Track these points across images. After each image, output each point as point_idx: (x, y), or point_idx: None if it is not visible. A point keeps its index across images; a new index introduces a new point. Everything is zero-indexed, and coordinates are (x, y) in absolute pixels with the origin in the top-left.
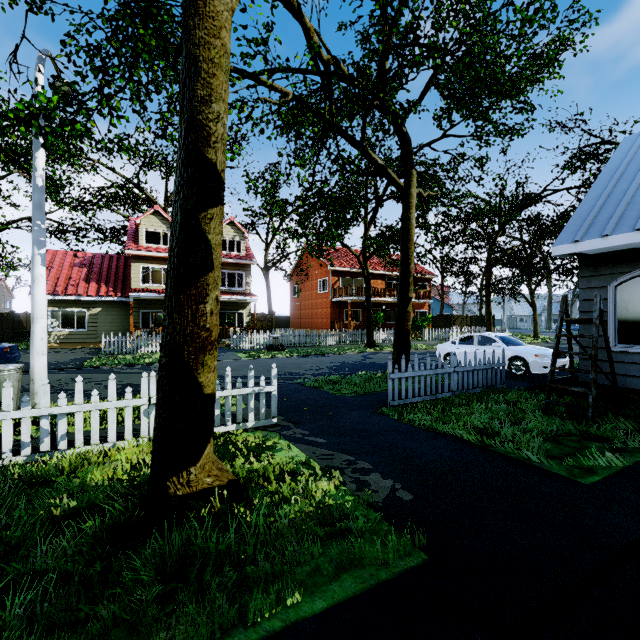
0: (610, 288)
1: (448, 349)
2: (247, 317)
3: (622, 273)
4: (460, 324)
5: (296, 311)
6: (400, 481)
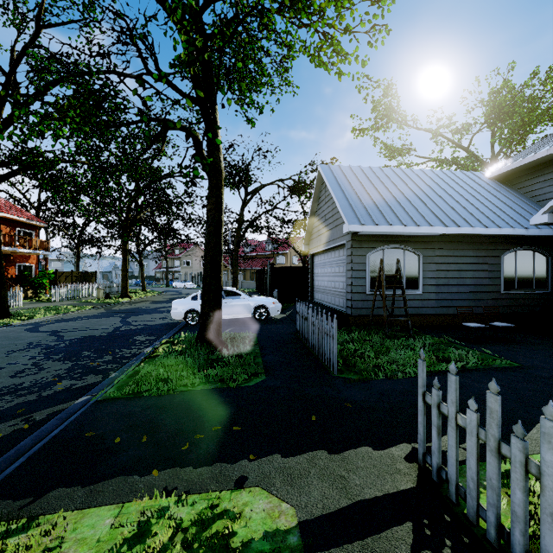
0: (367, 256)
1: (190, 305)
2: None
3: (372, 248)
4: (65, 281)
5: None
6: None
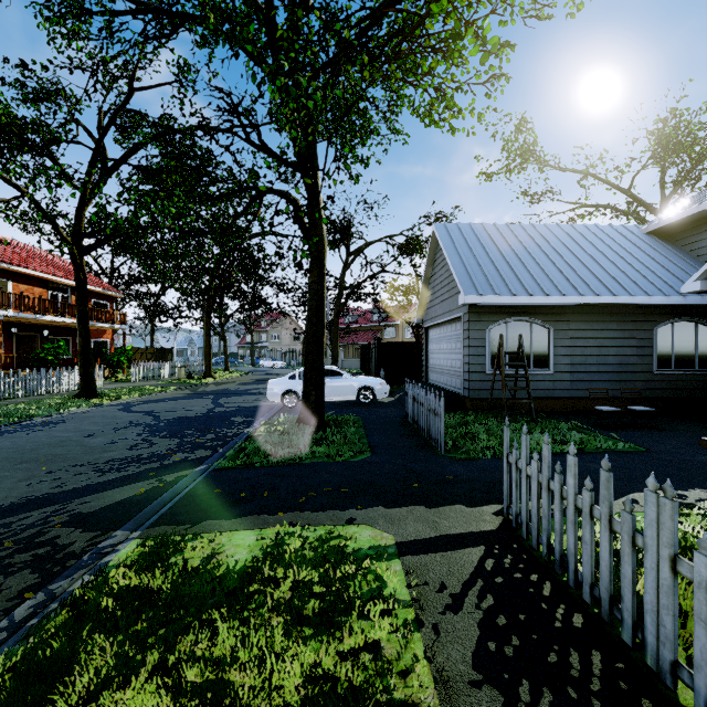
0: (487, 331)
1: (288, 386)
2: None
3: (493, 321)
4: (140, 358)
5: None
6: (690, 487)
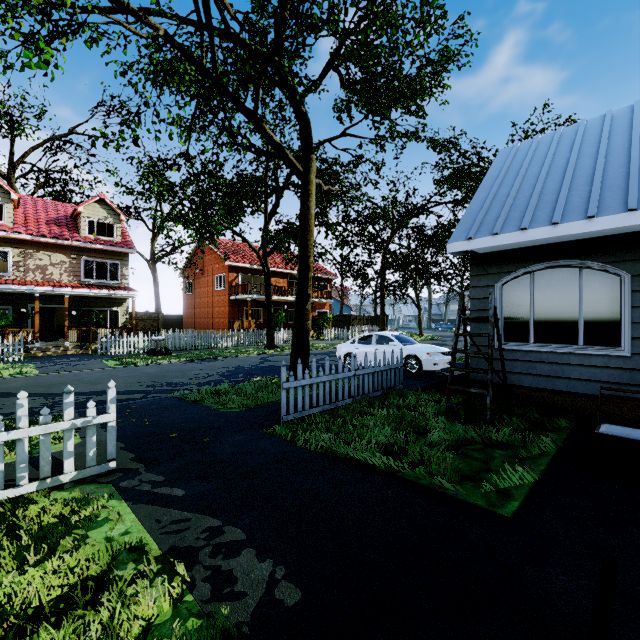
0: (497, 287)
1: (348, 349)
2: (124, 316)
3: (507, 272)
4: (358, 324)
5: (190, 310)
6: (284, 561)
